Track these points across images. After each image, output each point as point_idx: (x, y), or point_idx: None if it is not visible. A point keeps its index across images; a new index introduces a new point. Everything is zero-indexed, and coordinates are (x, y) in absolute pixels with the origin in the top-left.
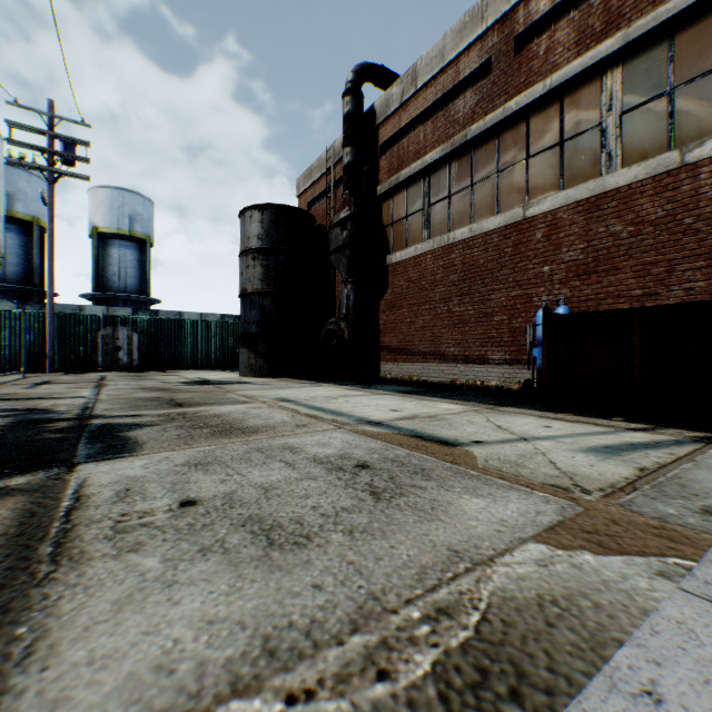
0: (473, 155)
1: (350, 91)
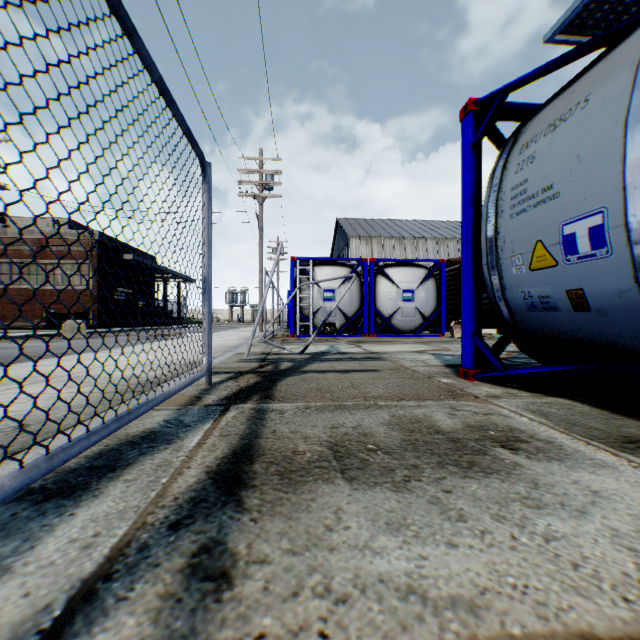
0: (31, 266)
1: None
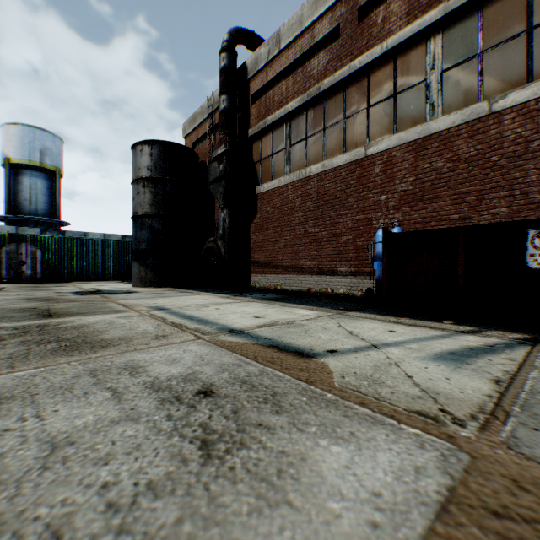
0: (325, 104)
1: (226, 49)
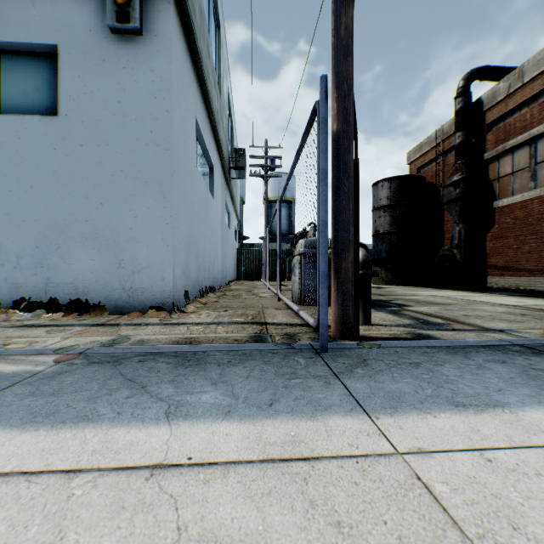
0: None
1: (461, 94)
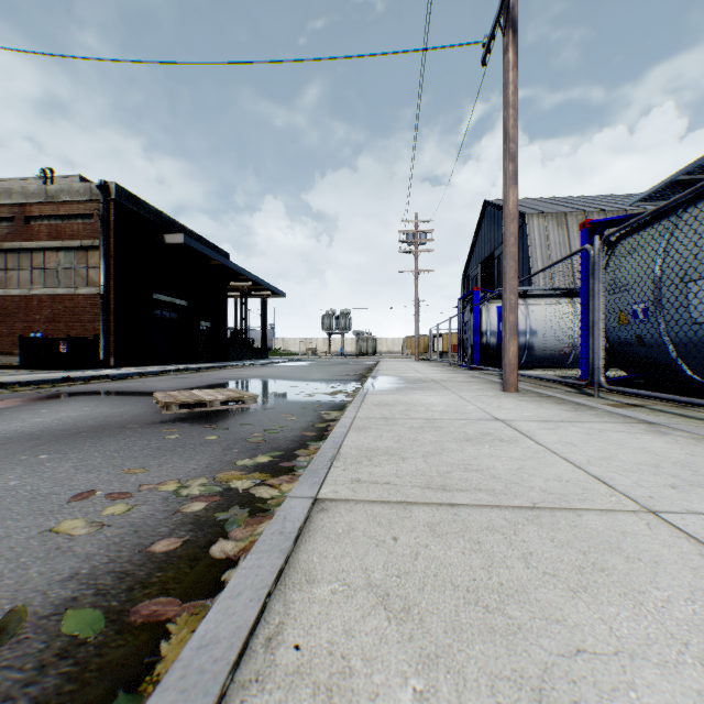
0: (9, 255)
1: None
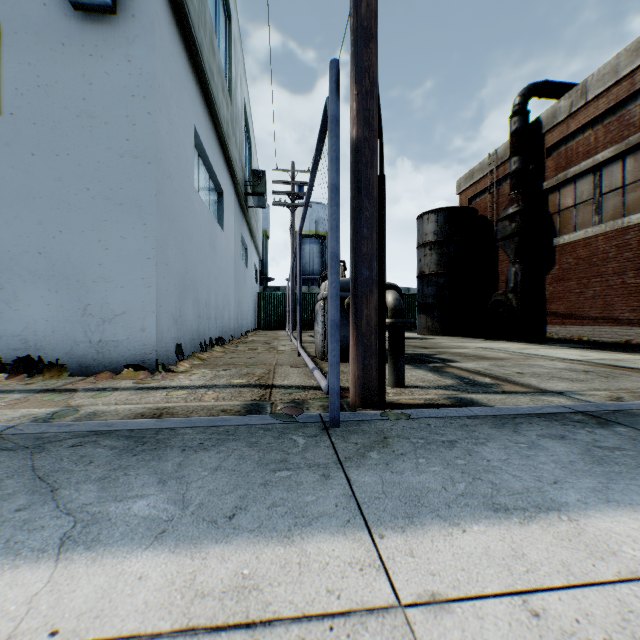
0: None
1: (517, 112)
